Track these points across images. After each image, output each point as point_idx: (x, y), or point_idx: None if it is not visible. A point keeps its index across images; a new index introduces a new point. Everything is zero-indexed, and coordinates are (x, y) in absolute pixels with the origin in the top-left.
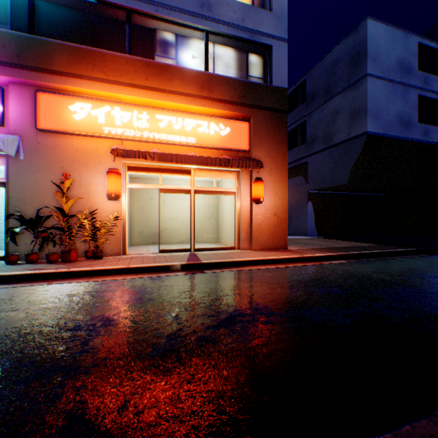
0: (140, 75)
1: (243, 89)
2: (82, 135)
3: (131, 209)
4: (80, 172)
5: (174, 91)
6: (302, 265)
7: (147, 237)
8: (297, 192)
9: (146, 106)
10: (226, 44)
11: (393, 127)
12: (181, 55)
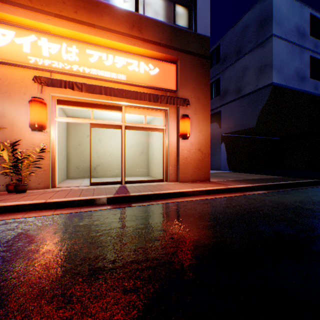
0: (69, 7)
1: (171, 33)
2: (4, 62)
3: (68, 145)
4: (3, 102)
5: (105, 27)
6: (229, 196)
7: (83, 171)
8: (212, 135)
9: (76, 39)
10: None
11: (292, 80)
12: None
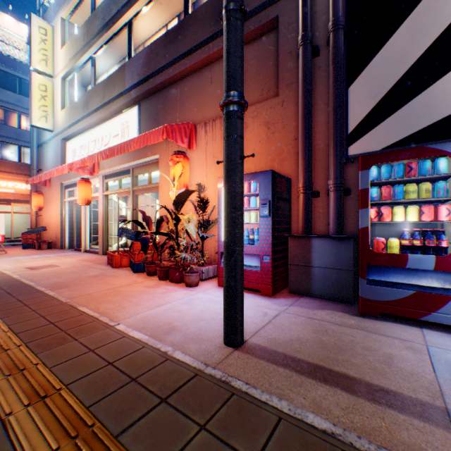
0: None
1: None
2: None
3: None
4: None
5: (3, 171)
6: None
7: None
8: None
9: None
10: None
11: None
12: (7, 152)
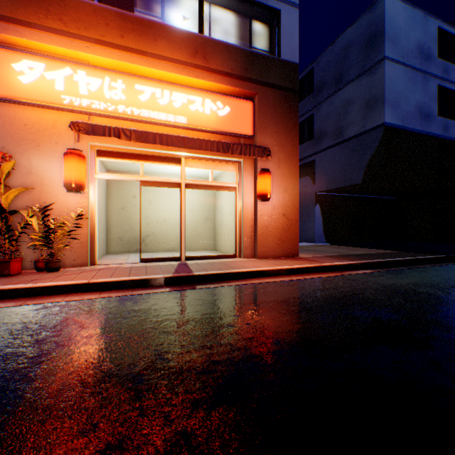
0: (113, 30)
1: (246, 60)
2: (31, 104)
3: (108, 209)
4: (29, 154)
5: (159, 55)
6: (322, 276)
7: (128, 244)
8: (303, 194)
9: (122, 72)
10: (225, 5)
11: (412, 119)
12: (169, 13)
